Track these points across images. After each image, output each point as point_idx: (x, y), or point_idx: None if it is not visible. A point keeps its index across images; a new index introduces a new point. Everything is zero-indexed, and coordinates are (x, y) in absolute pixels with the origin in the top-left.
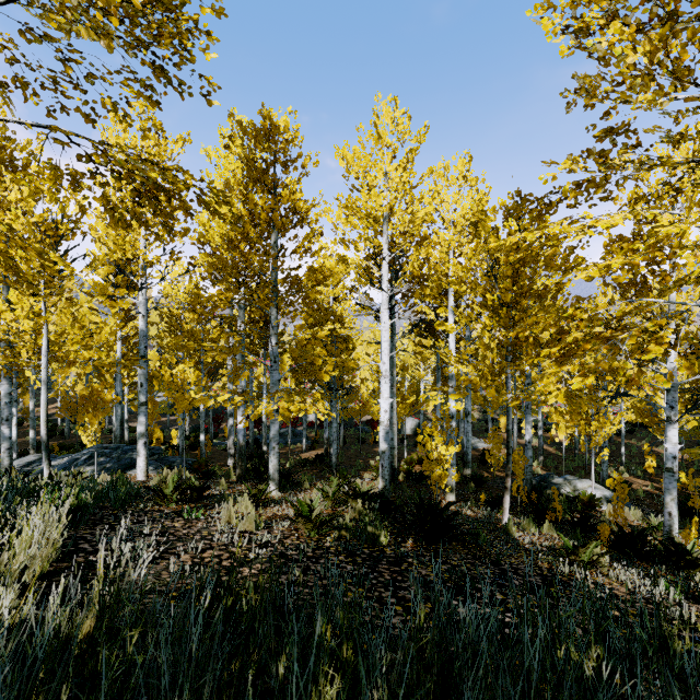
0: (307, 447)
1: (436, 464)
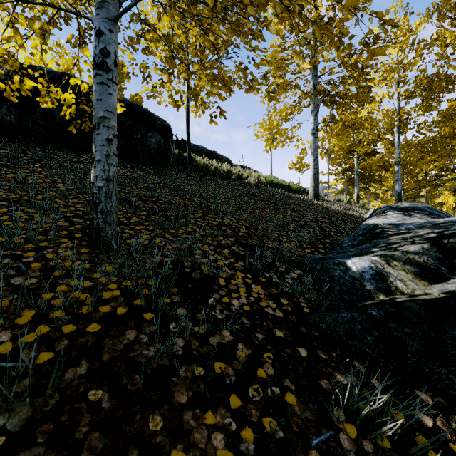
0: None
1: None
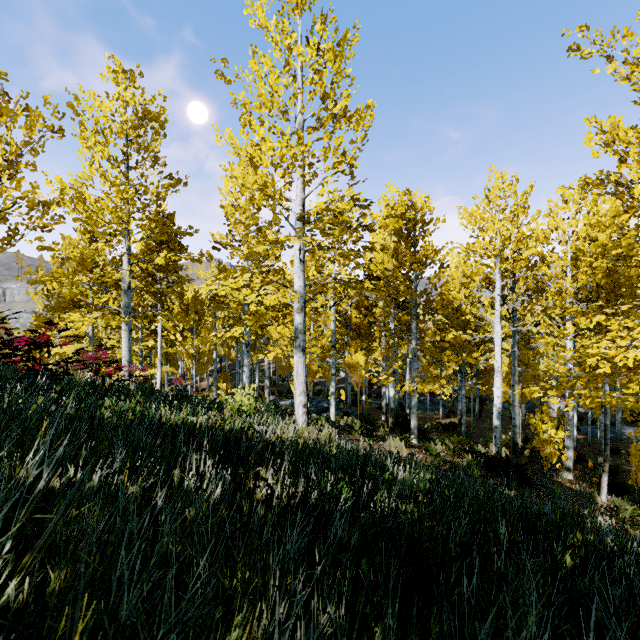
0: (444, 415)
1: (547, 443)
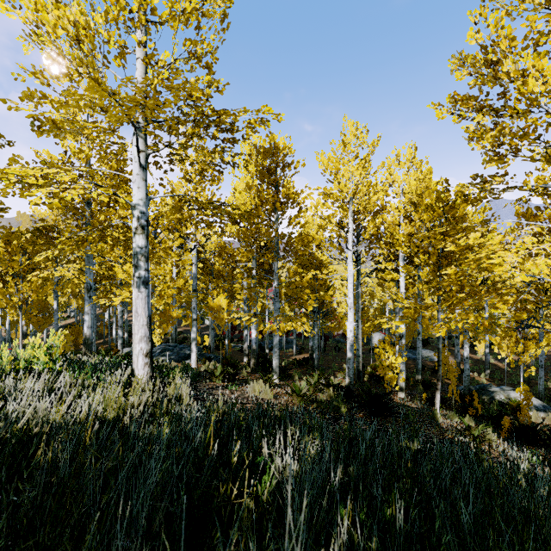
0: (297, 352)
1: (388, 369)
